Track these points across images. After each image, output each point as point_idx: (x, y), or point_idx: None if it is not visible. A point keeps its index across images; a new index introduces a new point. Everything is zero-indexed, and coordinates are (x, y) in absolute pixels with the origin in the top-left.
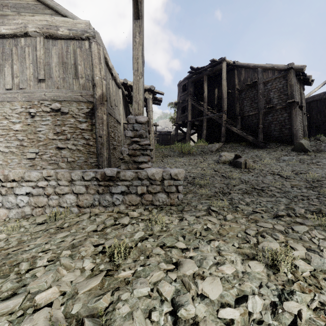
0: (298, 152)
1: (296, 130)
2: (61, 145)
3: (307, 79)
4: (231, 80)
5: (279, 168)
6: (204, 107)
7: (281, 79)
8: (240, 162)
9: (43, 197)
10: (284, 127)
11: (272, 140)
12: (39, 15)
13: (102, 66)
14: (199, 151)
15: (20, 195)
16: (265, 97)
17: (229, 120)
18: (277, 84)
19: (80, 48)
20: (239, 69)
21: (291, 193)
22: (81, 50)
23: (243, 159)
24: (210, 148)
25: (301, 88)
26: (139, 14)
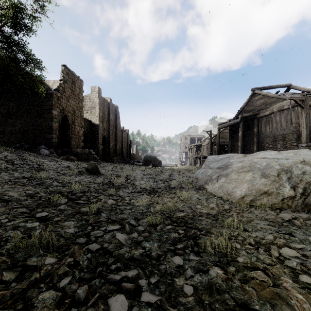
0: None
1: None
2: None
3: None
4: None
5: None
6: None
7: None
8: None
9: None
10: None
11: None
12: (277, 103)
13: None
14: None
15: None
16: None
17: None
18: None
19: (293, 111)
20: None
21: None
22: (293, 112)
23: None
24: None
25: None
26: (303, 107)
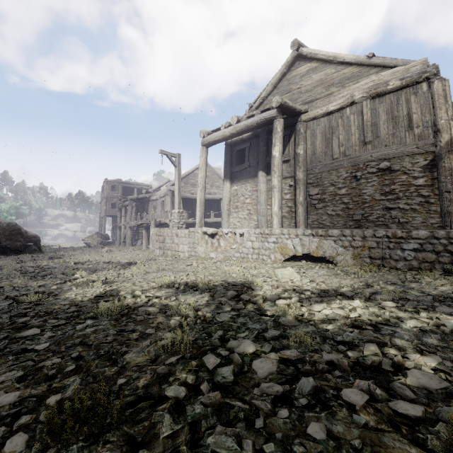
0: None
1: None
2: (392, 206)
3: None
4: None
5: None
6: None
7: None
8: None
9: (432, 254)
10: None
11: None
12: (363, 79)
13: (449, 105)
14: None
15: (407, 250)
16: None
17: None
18: None
19: (415, 94)
20: None
21: None
22: (416, 96)
23: None
24: None
25: None
26: None
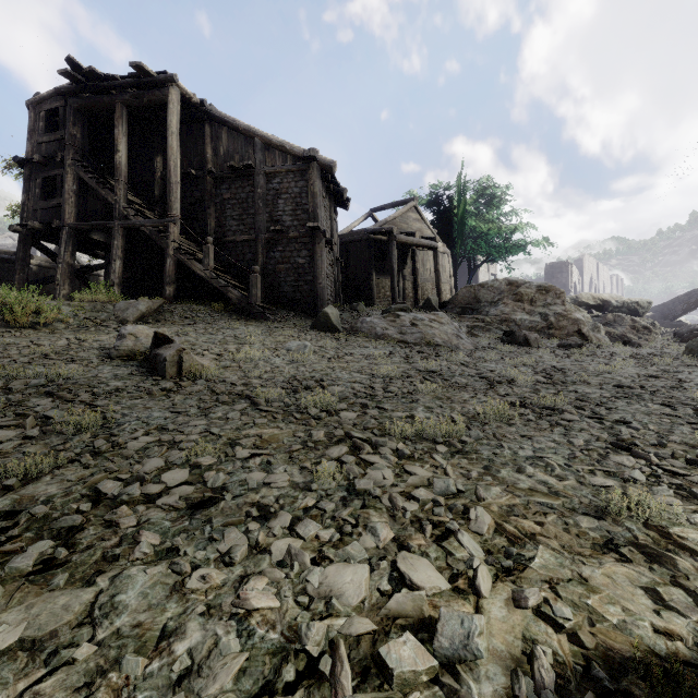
0: (322, 332)
1: (322, 287)
2: None
3: (341, 194)
4: (197, 145)
5: (268, 372)
6: (117, 194)
7: (299, 176)
8: (162, 358)
9: None
10: (304, 278)
11: (283, 303)
12: None
13: None
14: (82, 317)
15: None
16: (269, 206)
17: (189, 244)
18: (291, 185)
19: None
20: (215, 125)
21: (221, 504)
22: None
23: (175, 349)
24: (122, 311)
25: (332, 209)
26: None
